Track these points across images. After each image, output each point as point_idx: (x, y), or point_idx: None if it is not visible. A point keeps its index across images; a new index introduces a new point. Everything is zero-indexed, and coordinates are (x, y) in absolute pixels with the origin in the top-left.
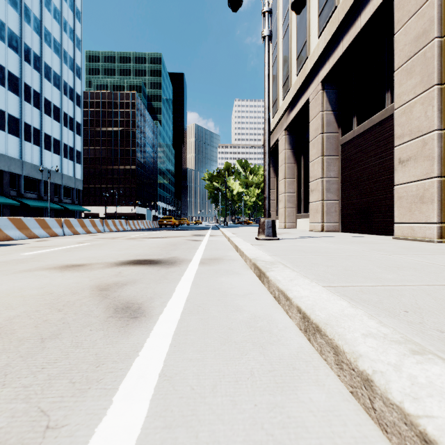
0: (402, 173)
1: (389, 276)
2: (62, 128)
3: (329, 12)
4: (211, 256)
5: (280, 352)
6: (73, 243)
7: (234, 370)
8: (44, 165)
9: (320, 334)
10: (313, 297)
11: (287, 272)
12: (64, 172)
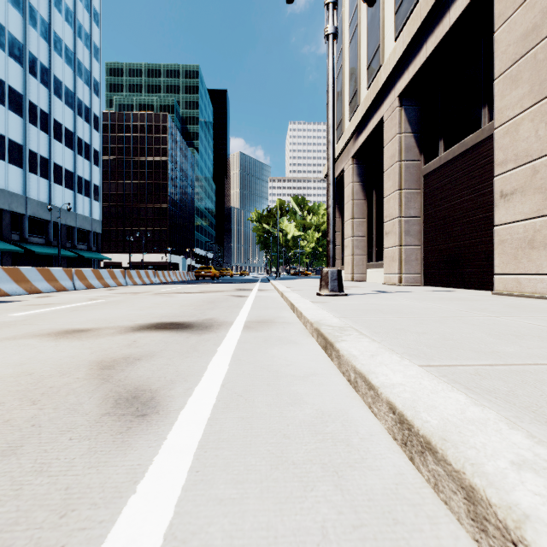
0: (504, 210)
1: (509, 349)
2: (76, 157)
3: (408, 7)
4: (259, 318)
5: (368, 484)
6: (83, 299)
7: (294, 524)
8: (53, 202)
9: (434, 457)
10: (410, 385)
11: (364, 342)
12: (78, 211)
